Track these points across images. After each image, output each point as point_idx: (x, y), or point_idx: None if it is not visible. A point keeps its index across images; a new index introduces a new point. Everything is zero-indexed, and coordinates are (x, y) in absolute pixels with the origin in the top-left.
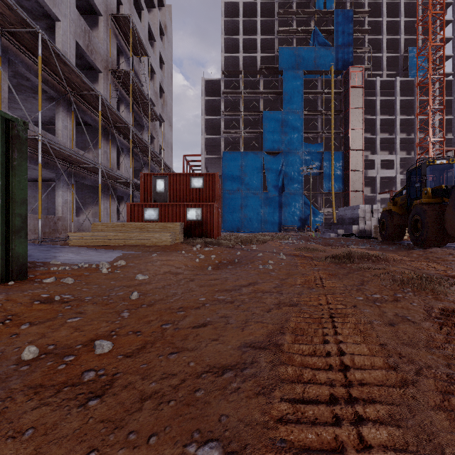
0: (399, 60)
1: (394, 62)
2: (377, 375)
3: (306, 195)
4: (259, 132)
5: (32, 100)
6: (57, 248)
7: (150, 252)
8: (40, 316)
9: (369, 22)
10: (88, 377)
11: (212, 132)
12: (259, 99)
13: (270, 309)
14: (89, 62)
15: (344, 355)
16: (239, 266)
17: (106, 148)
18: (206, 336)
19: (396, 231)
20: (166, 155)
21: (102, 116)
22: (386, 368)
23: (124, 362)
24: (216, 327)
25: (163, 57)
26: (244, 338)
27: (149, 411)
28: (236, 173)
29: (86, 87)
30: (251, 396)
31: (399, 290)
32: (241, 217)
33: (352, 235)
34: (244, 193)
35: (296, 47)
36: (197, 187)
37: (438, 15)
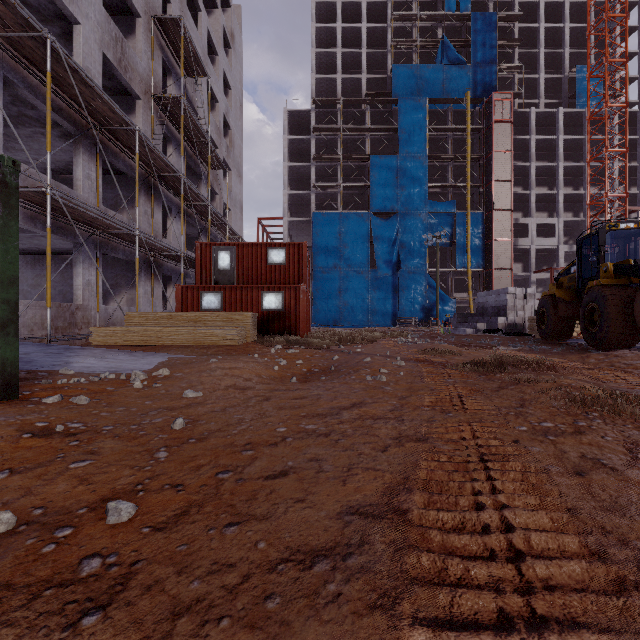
0: (562, 84)
1: (555, 87)
2: (574, 570)
3: (432, 274)
4: (365, 185)
5: (40, 138)
6: (72, 350)
7: (208, 355)
8: (29, 457)
9: (520, 30)
10: (89, 568)
11: (299, 185)
12: (365, 138)
13: (386, 447)
14: (123, 83)
15: (512, 530)
16: (338, 378)
17: (147, 207)
18: (286, 494)
19: (561, 325)
20: (232, 217)
21: (140, 161)
22: (585, 555)
23: (151, 541)
24: (302, 477)
25: (229, 79)
26: (347, 498)
27: (184, 639)
28: (332, 244)
29: (117, 119)
30: (361, 611)
31: (581, 415)
32: (339, 305)
33: (498, 331)
34: (344, 271)
35: (417, 65)
36: (276, 262)
37: (618, 19)
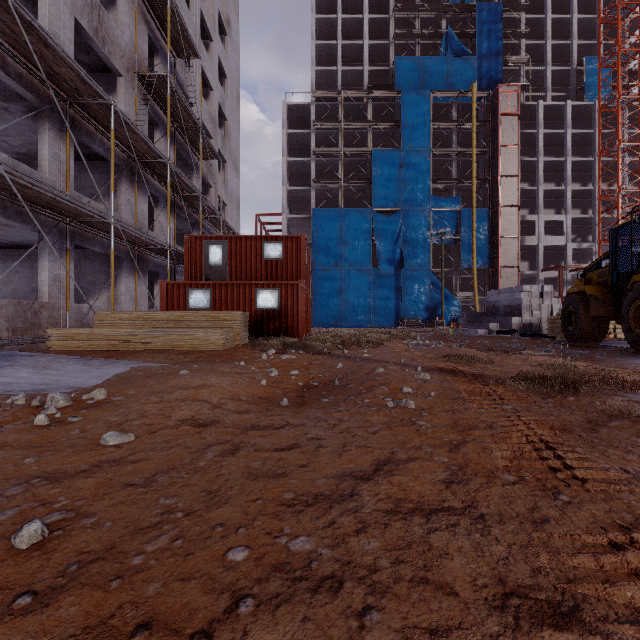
0: (570, 77)
1: (562, 80)
2: None
3: (435, 272)
4: (367, 181)
5: (4, 114)
6: (12, 358)
7: (184, 363)
8: None
9: (526, 21)
10: None
11: (299, 182)
12: (367, 132)
13: None
14: (101, 57)
15: None
16: (345, 401)
17: (131, 196)
18: None
19: (593, 326)
20: (228, 212)
21: (121, 143)
22: None
23: None
24: None
25: (225, 67)
26: None
27: None
28: (333, 241)
29: (88, 91)
30: None
31: None
32: (340, 304)
33: (513, 332)
34: (345, 269)
35: (421, 57)
36: (273, 257)
37: (631, 6)
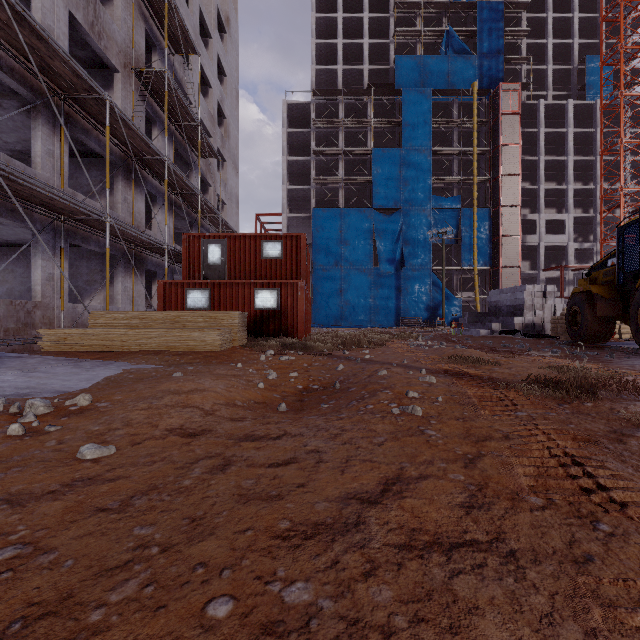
0: (571, 76)
1: (563, 79)
2: None
3: (436, 272)
4: (367, 180)
5: None
6: None
7: (179, 364)
8: None
9: (527, 20)
10: None
11: (299, 181)
12: (367, 131)
13: None
14: (97, 52)
15: None
16: (347, 406)
17: (128, 194)
18: None
19: (599, 326)
20: (228, 212)
21: (117, 140)
22: None
23: None
24: None
25: (224, 65)
26: None
27: None
28: (333, 241)
29: (83, 85)
30: None
31: None
32: (340, 304)
33: (516, 332)
34: (345, 269)
35: (421, 55)
36: (272, 256)
37: (633, 4)
